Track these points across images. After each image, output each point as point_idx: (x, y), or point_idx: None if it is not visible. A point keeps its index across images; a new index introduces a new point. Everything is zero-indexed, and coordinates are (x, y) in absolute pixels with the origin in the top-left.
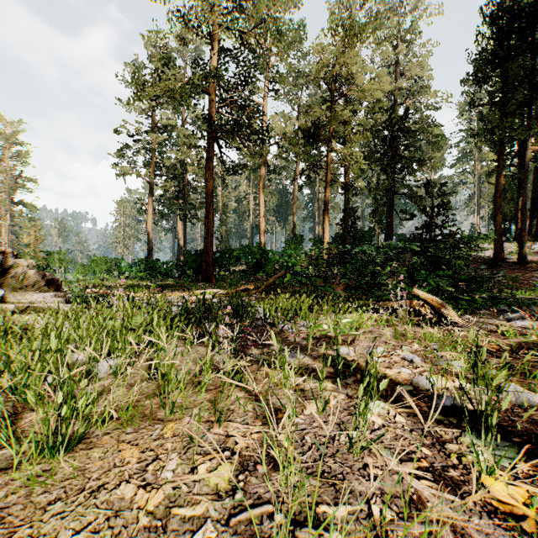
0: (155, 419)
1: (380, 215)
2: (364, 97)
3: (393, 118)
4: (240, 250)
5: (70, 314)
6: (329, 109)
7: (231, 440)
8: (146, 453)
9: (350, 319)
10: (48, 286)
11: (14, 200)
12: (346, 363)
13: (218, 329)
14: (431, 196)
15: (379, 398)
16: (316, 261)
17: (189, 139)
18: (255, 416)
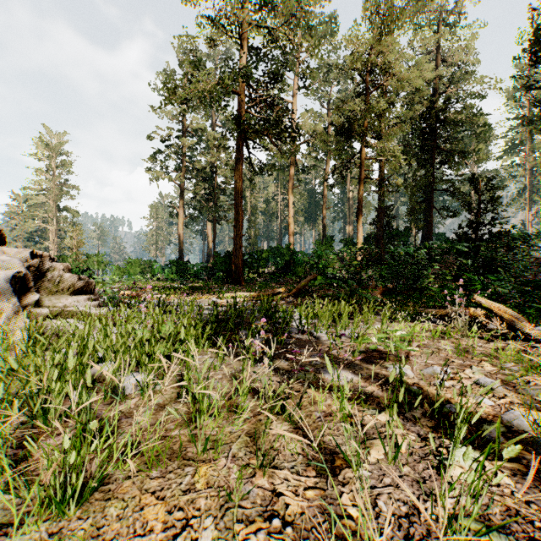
0: (185, 459)
1: (417, 213)
2: (401, 87)
3: (433, 108)
4: (269, 251)
5: (97, 322)
6: (363, 102)
7: (280, 499)
8: (174, 514)
9: (404, 332)
10: (82, 289)
11: (59, 206)
12: (412, 391)
13: (255, 343)
14: (478, 191)
15: (463, 441)
16: (350, 263)
17: (218, 141)
18: (306, 461)
